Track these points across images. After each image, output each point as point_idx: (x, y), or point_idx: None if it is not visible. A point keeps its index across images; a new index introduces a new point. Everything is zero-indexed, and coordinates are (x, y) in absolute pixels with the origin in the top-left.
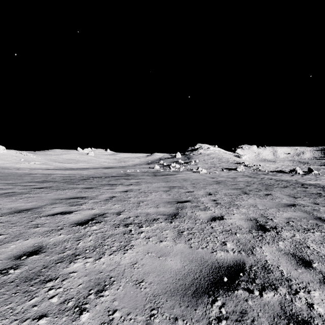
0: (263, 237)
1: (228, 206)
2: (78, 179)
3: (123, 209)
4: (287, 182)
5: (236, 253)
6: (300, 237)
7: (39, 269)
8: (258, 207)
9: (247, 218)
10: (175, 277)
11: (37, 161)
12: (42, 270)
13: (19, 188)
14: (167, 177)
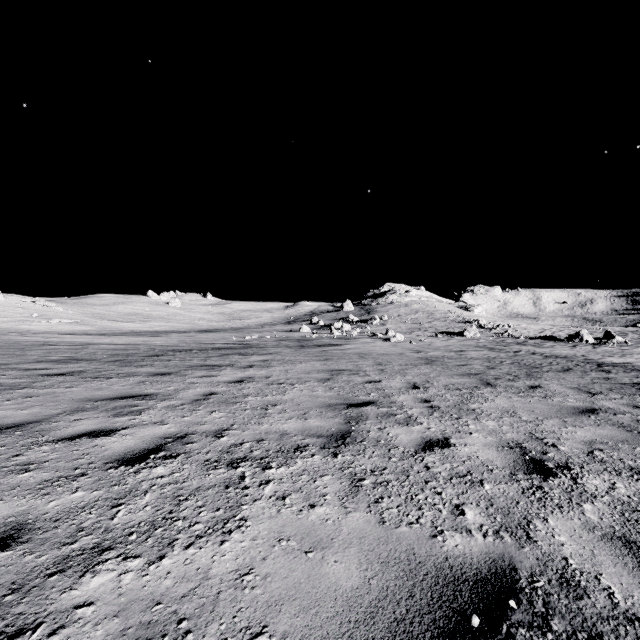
0: (545, 493)
1: (456, 415)
2: (144, 355)
3: (229, 424)
4: (568, 360)
5: (490, 537)
6: (627, 490)
7: None
8: (521, 417)
9: (500, 443)
10: (348, 614)
11: (65, 317)
12: (7, 599)
13: (12, 374)
14: (327, 350)
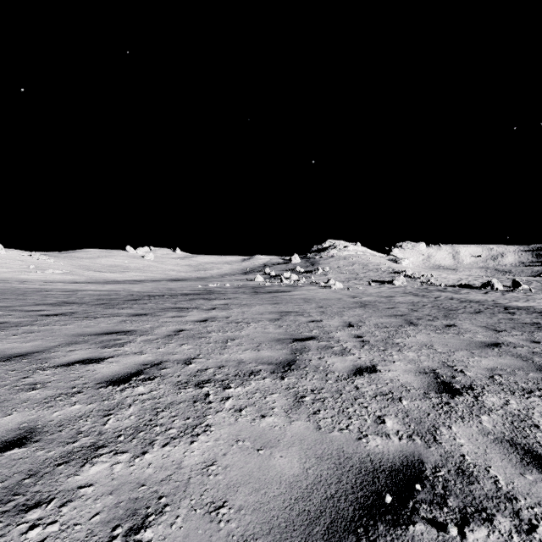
0: (451, 407)
1: (383, 348)
2: (124, 299)
3: (196, 354)
4: (480, 304)
5: (404, 439)
6: (518, 406)
7: (20, 479)
8: (436, 349)
9: (418, 369)
10: (290, 493)
11: (57, 268)
12: (26, 481)
13: (16, 315)
14: (277, 296)
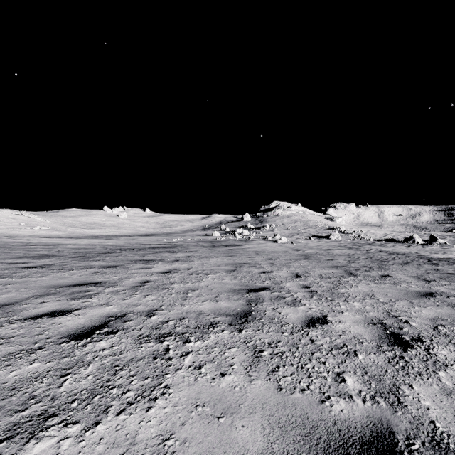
0: (406, 362)
1: (330, 298)
2: (98, 252)
3: (159, 305)
4: (406, 256)
5: (368, 402)
6: None
7: None
8: (378, 299)
9: (366, 320)
10: None
11: (44, 225)
12: None
13: None
14: (232, 249)
